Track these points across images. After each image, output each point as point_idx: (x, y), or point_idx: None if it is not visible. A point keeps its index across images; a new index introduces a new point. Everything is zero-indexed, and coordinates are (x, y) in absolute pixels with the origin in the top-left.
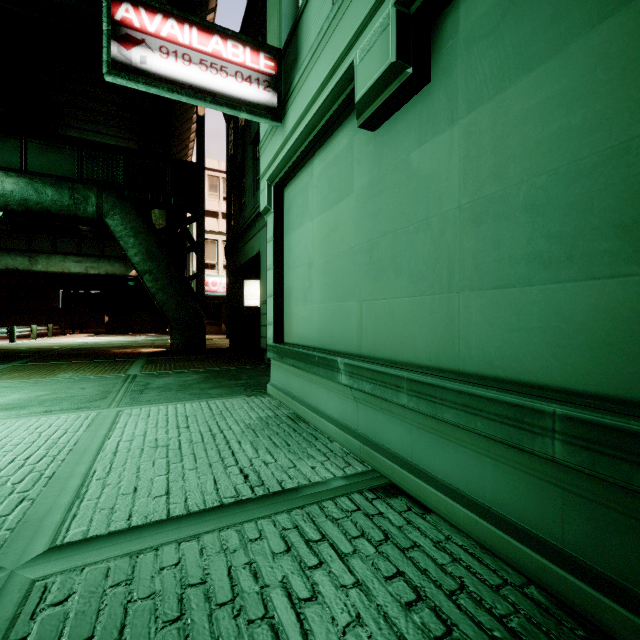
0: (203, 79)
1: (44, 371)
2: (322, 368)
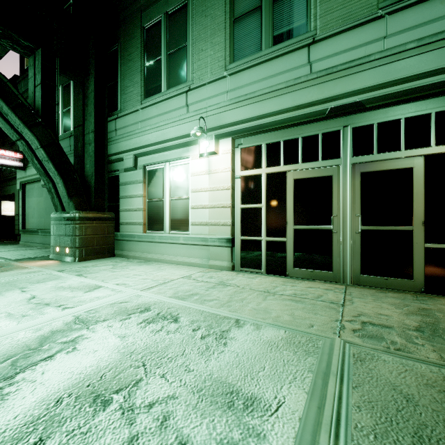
0: None
1: None
2: (36, 233)
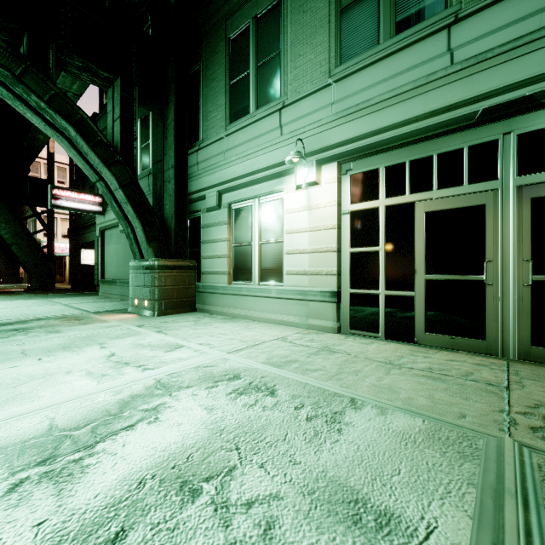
0: (79, 206)
1: None
2: (114, 283)
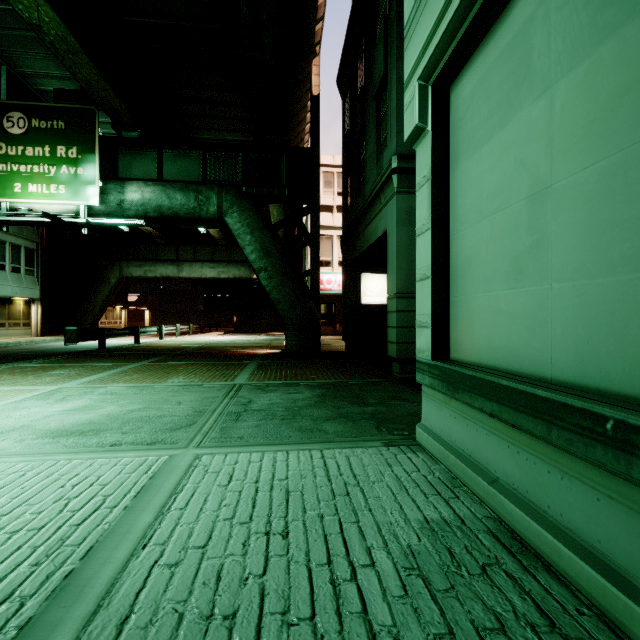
0: None
1: (160, 373)
2: None
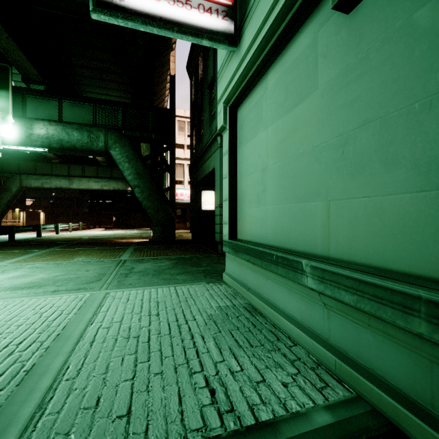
0: (171, 12)
1: (67, 255)
2: (281, 267)
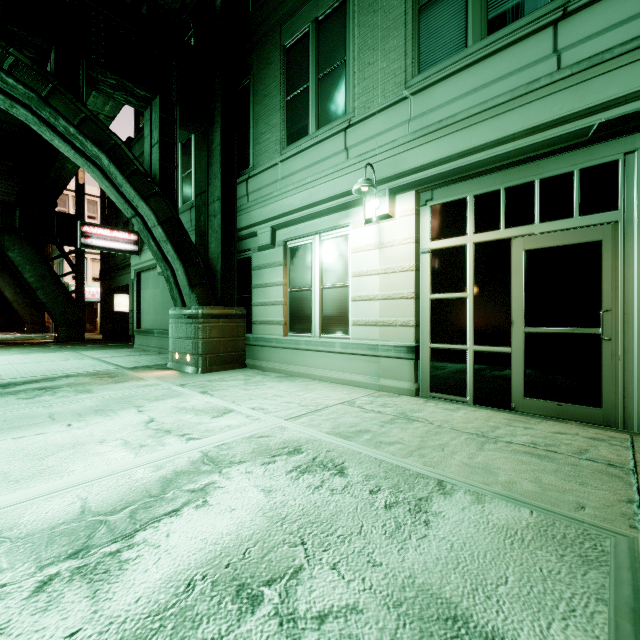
0: (111, 245)
1: None
2: (152, 334)
